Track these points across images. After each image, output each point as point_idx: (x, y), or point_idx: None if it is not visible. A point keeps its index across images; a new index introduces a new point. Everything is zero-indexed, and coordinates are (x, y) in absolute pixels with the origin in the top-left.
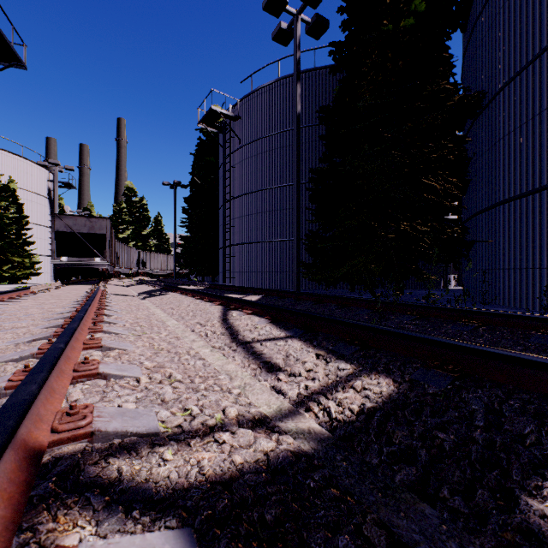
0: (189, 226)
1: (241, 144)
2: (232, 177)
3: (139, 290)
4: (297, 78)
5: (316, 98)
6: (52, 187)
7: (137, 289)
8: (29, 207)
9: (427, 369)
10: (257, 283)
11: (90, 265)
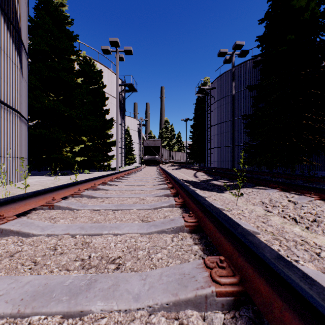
0: (192, 139)
1: (215, 100)
2: (211, 116)
3: (172, 168)
4: (232, 80)
5: (252, 73)
6: (139, 127)
7: (171, 168)
8: (132, 136)
9: (219, 176)
10: (222, 166)
11: (154, 158)
